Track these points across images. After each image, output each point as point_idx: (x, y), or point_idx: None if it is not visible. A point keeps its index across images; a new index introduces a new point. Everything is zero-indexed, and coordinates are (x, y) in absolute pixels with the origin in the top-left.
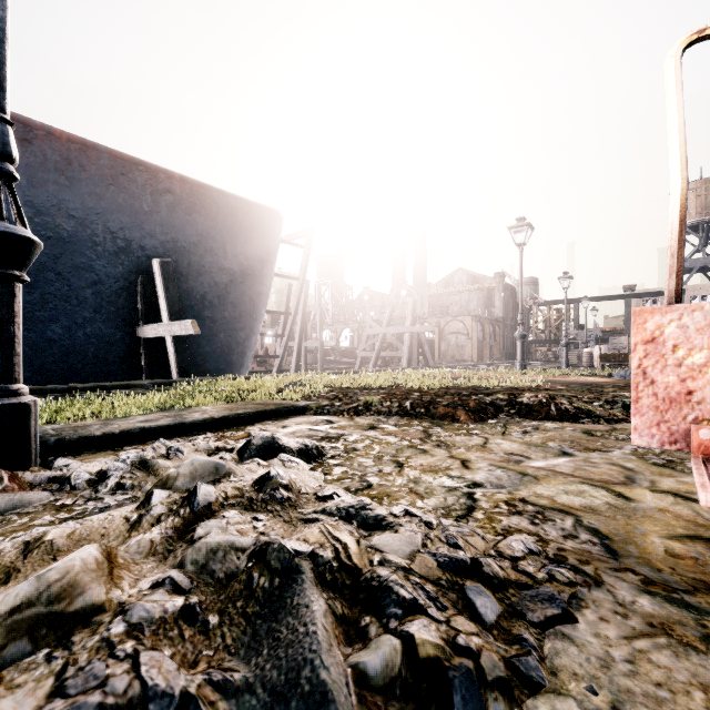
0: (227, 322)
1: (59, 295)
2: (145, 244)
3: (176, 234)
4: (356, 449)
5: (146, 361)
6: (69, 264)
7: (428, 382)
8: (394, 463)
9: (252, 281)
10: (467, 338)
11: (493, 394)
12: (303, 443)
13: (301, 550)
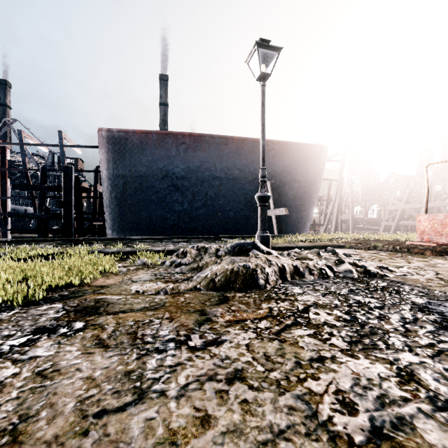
0: (297, 207)
1: (233, 200)
2: None
3: (275, 168)
4: (364, 257)
5: None
6: (236, 188)
7: None
8: (378, 260)
9: (310, 185)
10: None
11: None
12: (344, 252)
13: (345, 260)
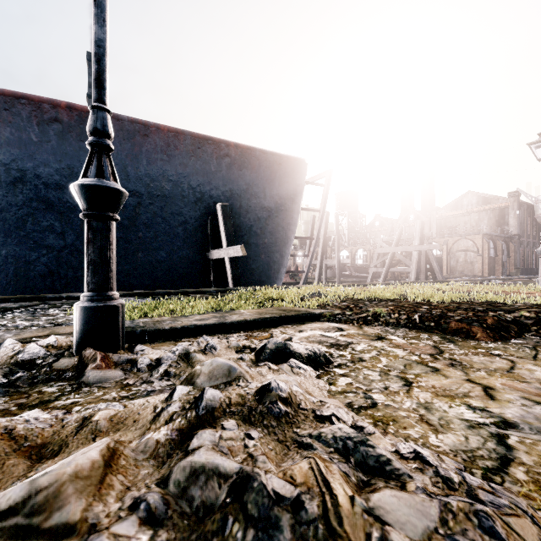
0: (267, 246)
1: (164, 232)
2: (213, 194)
3: (232, 185)
4: (362, 360)
5: (214, 274)
6: (169, 212)
7: (438, 296)
8: (401, 380)
9: (284, 215)
10: (477, 255)
11: (515, 311)
12: (312, 350)
13: (283, 495)
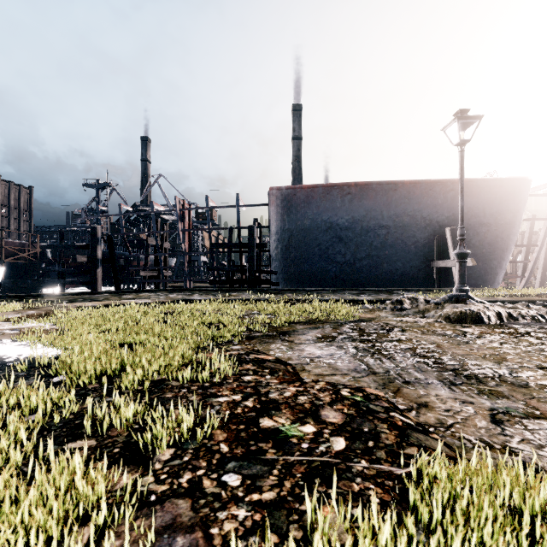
0: (484, 255)
1: (401, 250)
2: (438, 220)
3: (455, 211)
4: None
5: (437, 279)
6: (406, 236)
7: None
8: None
9: (503, 227)
10: None
11: None
12: None
13: None
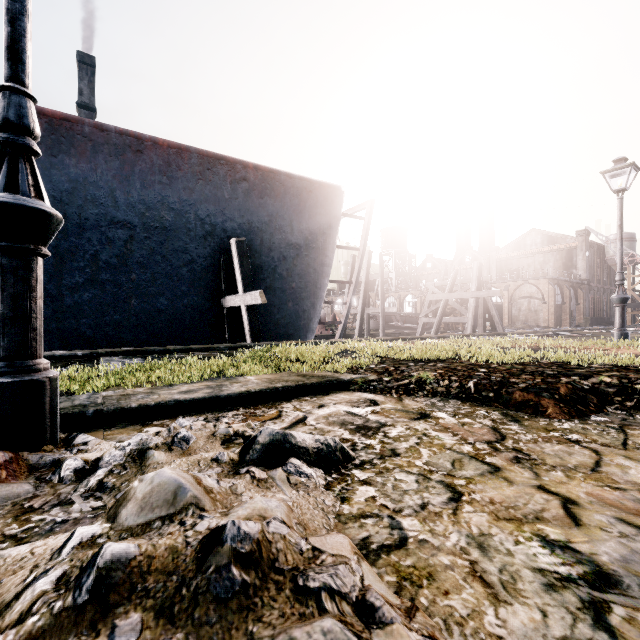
0: (295, 292)
1: (164, 274)
2: (227, 227)
3: (251, 216)
4: (396, 453)
5: (228, 326)
6: (170, 248)
7: (498, 355)
8: (447, 489)
9: (316, 253)
10: (542, 303)
11: (592, 376)
12: (324, 441)
13: None
